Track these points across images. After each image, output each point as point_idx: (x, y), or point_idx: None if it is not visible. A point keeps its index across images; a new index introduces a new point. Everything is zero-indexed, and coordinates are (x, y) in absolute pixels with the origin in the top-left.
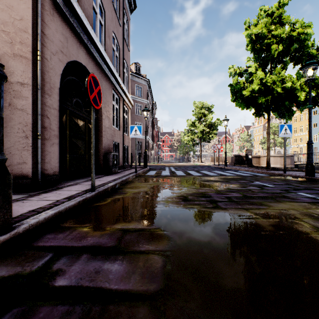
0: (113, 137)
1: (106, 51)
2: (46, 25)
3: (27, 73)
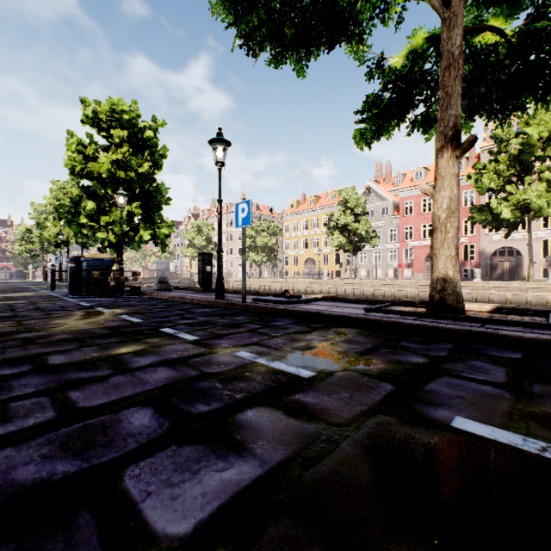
0: None
1: None
2: None
3: None
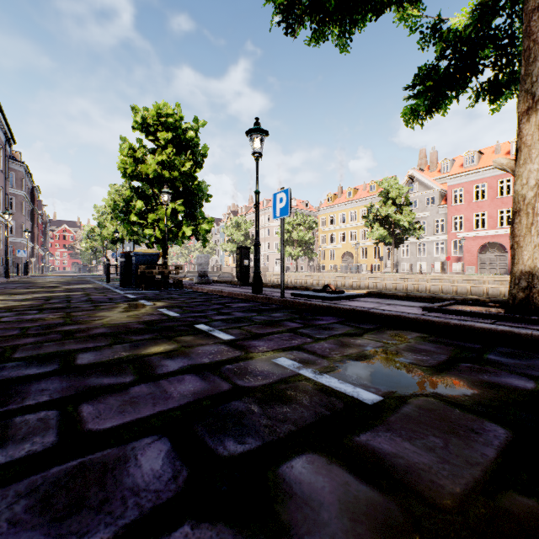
0: (1, 255)
1: None
2: None
3: None
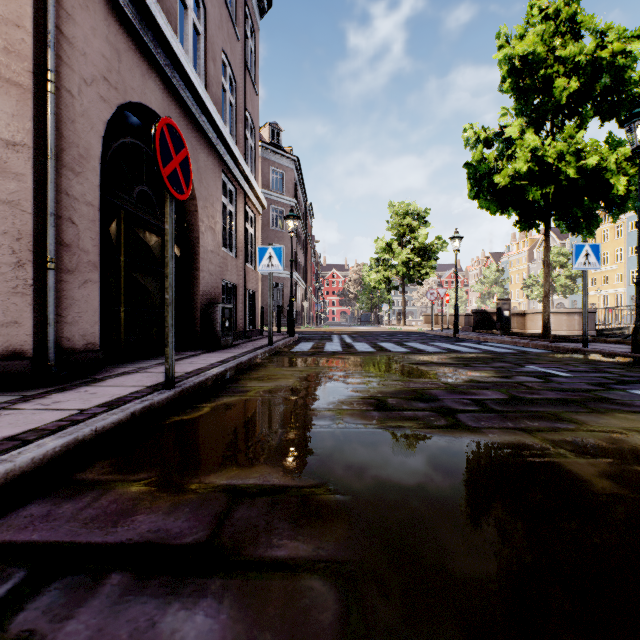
0: (224, 272)
1: (209, 89)
2: (68, 16)
3: (22, 119)
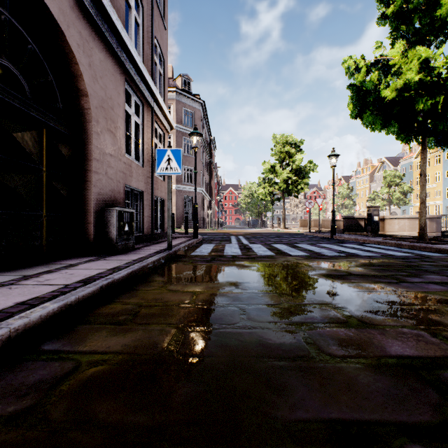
0: (127, 178)
1: None
2: None
3: None
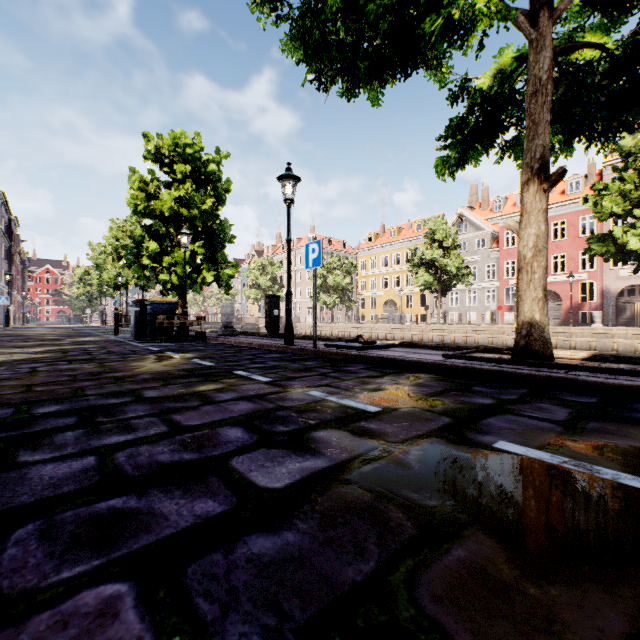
0: None
1: None
2: None
3: None
